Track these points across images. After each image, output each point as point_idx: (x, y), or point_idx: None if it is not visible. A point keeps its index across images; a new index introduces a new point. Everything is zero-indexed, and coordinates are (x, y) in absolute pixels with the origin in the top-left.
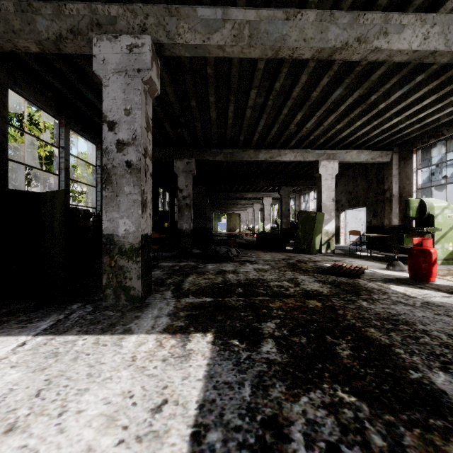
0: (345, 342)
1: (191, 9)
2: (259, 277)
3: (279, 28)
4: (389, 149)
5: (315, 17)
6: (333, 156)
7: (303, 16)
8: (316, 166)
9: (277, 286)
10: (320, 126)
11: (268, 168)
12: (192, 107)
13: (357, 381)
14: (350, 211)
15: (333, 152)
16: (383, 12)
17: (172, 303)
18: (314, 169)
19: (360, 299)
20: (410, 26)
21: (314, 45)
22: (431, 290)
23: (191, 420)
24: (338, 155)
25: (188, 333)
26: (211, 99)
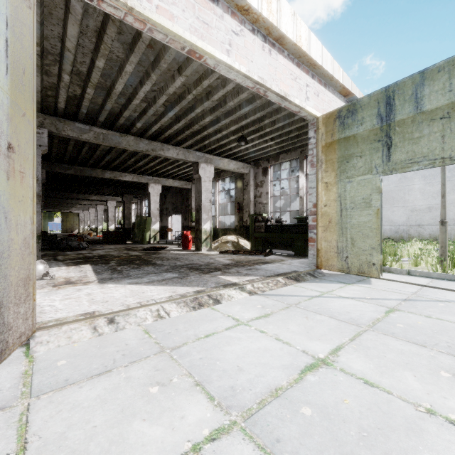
0: (139, 261)
1: (72, 122)
2: (107, 254)
3: (118, 139)
4: (191, 181)
5: (134, 138)
6: (158, 181)
7: (128, 137)
8: (147, 186)
9: (117, 255)
10: (147, 165)
11: (113, 180)
12: (54, 142)
13: (137, 264)
14: (175, 216)
15: (158, 179)
16: (161, 143)
17: (60, 262)
18: (146, 188)
19: (154, 255)
20: (172, 149)
21: (134, 148)
22: (185, 251)
23: (92, 270)
24: (161, 181)
25: (78, 265)
26: (71, 142)
